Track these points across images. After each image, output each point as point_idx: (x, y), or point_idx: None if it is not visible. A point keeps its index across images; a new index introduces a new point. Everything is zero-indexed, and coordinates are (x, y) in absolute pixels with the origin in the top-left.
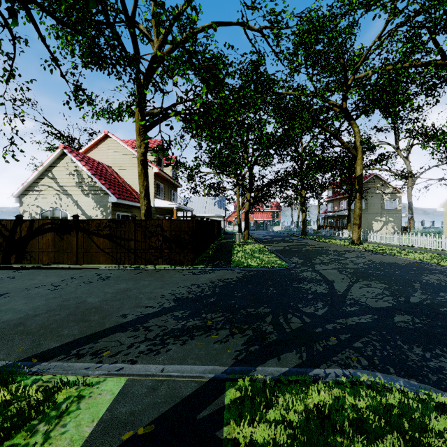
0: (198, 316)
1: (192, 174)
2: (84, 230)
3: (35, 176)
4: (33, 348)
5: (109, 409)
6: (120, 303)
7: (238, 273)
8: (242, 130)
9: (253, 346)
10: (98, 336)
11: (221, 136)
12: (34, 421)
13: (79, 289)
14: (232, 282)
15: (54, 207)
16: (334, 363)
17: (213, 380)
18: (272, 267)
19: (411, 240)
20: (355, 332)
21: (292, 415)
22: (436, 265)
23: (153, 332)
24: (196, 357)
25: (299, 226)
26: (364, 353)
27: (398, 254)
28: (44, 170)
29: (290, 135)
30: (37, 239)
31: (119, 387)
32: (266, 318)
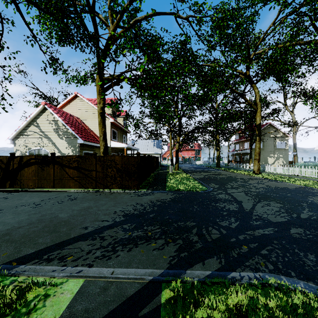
0: (141, 228)
1: (138, 124)
2: (59, 164)
3: (25, 124)
4: (14, 253)
5: (68, 307)
6: (83, 218)
7: (171, 195)
8: (173, 91)
9: (183, 252)
10: (65, 244)
11: (158, 95)
12: (7, 317)
13: (53, 207)
14: (166, 202)
15: (38, 147)
16: (247, 267)
17: (152, 282)
18: (195, 190)
19: (296, 171)
20: (261, 242)
21: (216, 313)
22: (317, 189)
23: (106, 241)
24: (139, 261)
25: (214, 161)
26: (270, 259)
27: (288, 181)
28: (31, 120)
29: (208, 95)
30: (25, 170)
31: (77, 287)
32: (192, 230)
